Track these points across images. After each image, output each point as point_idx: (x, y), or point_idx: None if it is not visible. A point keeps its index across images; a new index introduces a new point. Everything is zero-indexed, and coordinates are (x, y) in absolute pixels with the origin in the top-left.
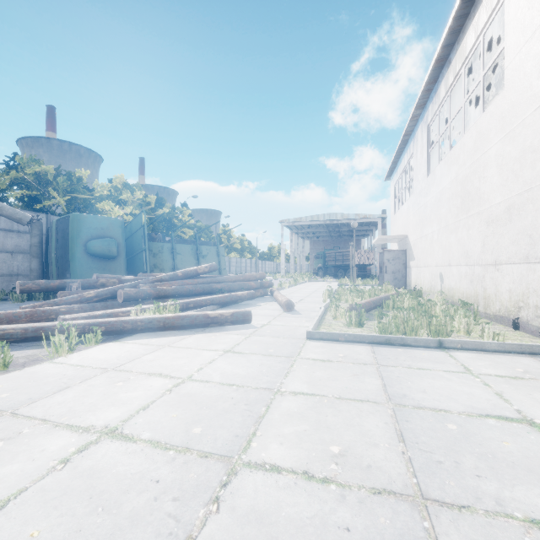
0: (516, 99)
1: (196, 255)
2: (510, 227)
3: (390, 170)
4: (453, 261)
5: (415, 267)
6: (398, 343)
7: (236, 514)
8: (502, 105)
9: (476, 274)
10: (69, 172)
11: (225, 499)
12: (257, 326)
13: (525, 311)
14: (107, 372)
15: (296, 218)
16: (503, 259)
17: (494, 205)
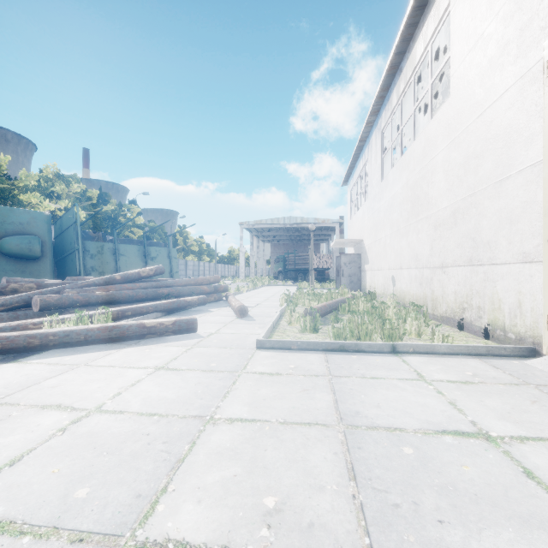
0: (461, 107)
1: (143, 256)
2: (456, 231)
3: (347, 176)
4: (404, 265)
5: (370, 270)
6: (352, 350)
7: None
8: (448, 113)
9: (425, 277)
10: None
11: None
12: (203, 336)
13: (469, 312)
14: None
15: (256, 221)
16: (449, 262)
17: (441, 209)
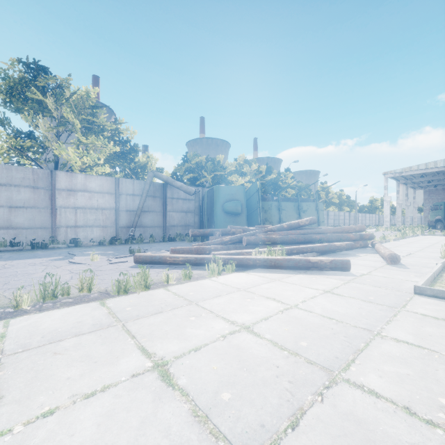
0: None
1: (297, 210)
2: None
3: None
4: None
5: None
6: None
7: (337, 410)
8: None
9: None
10: (213, 158)
11: (327, 397)
12: (356, 275)
13: None
14: (240, 291)
15: (404, 168)
16: None
17: None
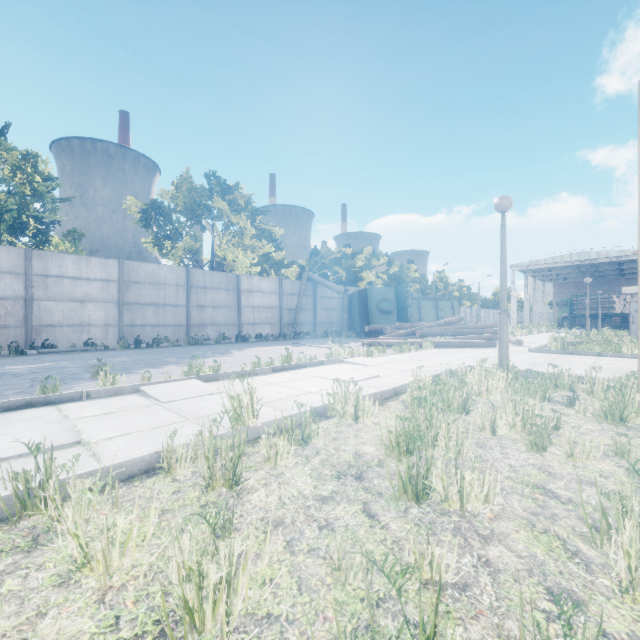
0: None
1: (435, 308)
2: None
3: None
4: None
5: None
6: (576, 354)
7: None
8: None
9: None
10: (344, 254)
11: None
12: None
13: None
14: (451, 352)
15: (531, 262)
16: None
17: None
